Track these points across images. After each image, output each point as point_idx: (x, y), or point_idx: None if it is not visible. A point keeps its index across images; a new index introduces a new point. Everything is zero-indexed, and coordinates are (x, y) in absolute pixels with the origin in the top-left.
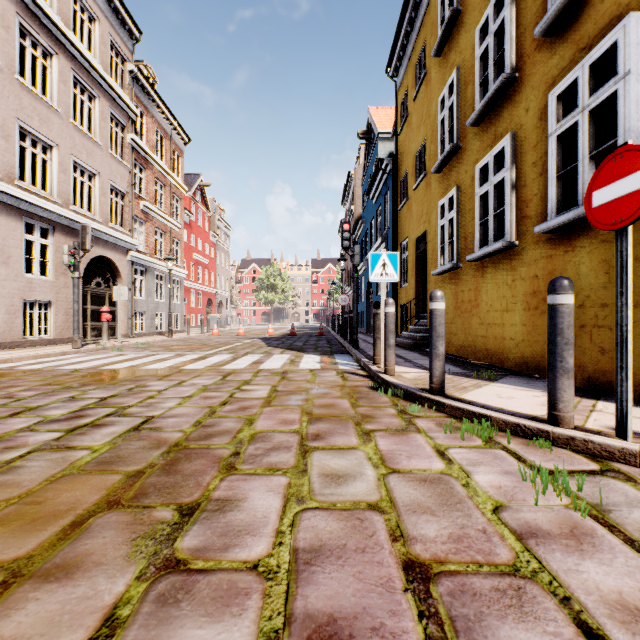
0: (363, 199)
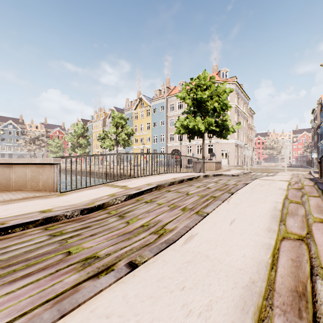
0: (320, 121)
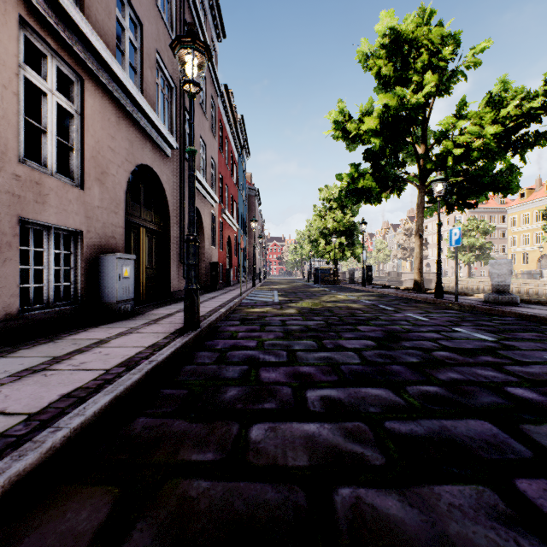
0: None
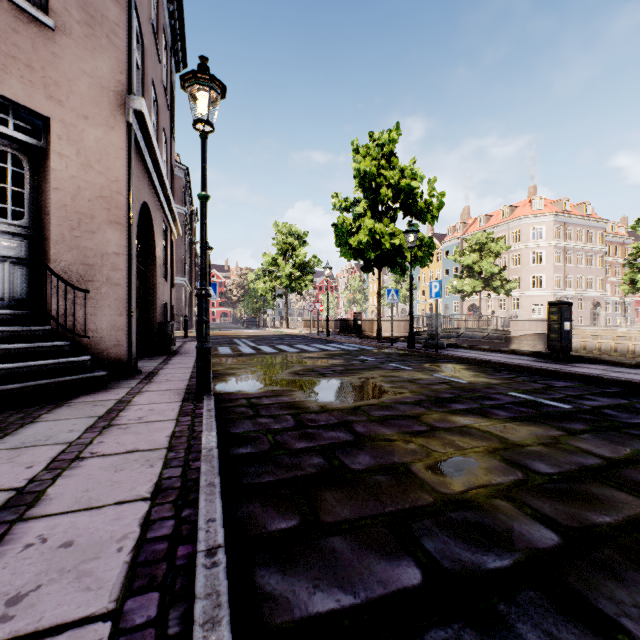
0: None
